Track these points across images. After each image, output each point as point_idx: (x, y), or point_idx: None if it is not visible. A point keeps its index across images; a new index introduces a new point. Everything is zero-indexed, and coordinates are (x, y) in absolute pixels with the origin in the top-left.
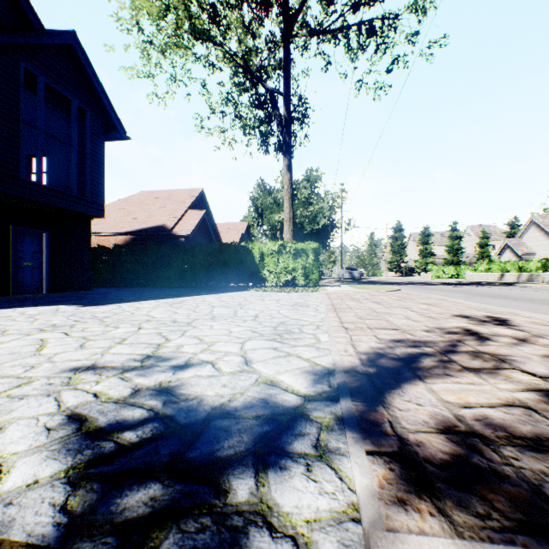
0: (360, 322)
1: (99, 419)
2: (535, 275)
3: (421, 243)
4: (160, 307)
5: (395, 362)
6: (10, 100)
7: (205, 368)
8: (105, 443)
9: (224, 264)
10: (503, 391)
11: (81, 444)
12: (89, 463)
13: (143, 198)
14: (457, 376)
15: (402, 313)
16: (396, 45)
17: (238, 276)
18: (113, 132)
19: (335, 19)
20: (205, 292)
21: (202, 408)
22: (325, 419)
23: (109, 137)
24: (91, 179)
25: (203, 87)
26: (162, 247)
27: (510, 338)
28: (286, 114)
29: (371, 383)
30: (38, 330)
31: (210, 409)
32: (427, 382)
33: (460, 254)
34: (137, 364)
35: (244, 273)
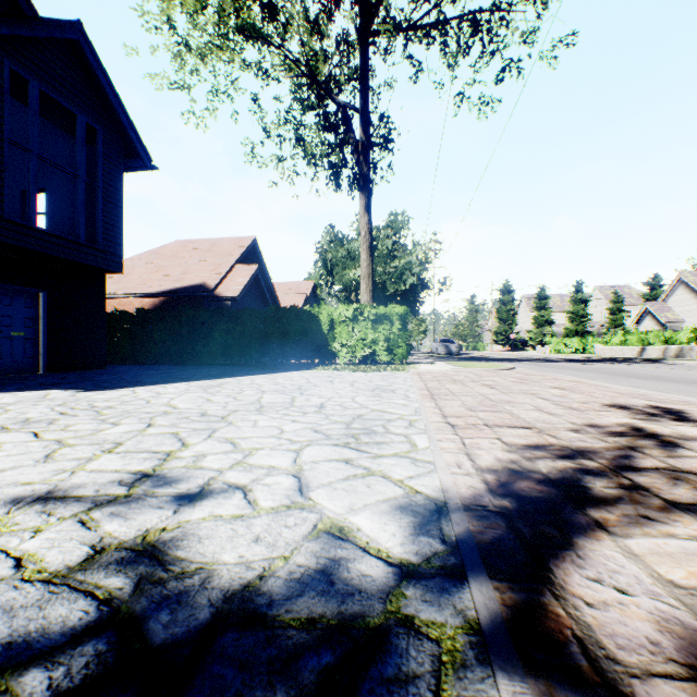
0: (472, 415)
1: None
2: (687, 349)
3: (536, 308)
4: (190, 392)
5: (544, 488)
6: None
7: (230, 500)
8: None
9: (282, 334)
10: None
11: None
12: None
13: (178, 249)
14: (664, 520)
15: (529, 402)
16: (508, 46)
17: (301, 350)
18: (134, 159)
19: (429, 10)
20: (256, 372)
21: (206, 599)
22: (445, 629)
23: (129, 166)
24: (104, 221)
25: (255, 102)
26: (200, 312)
27: None
28: (364, 137)
29: (516, 535)
30: None
31: (221, 601)
32: (615, 533)
33: (586, 322)
34: (120, 493)
35: (307, 346)
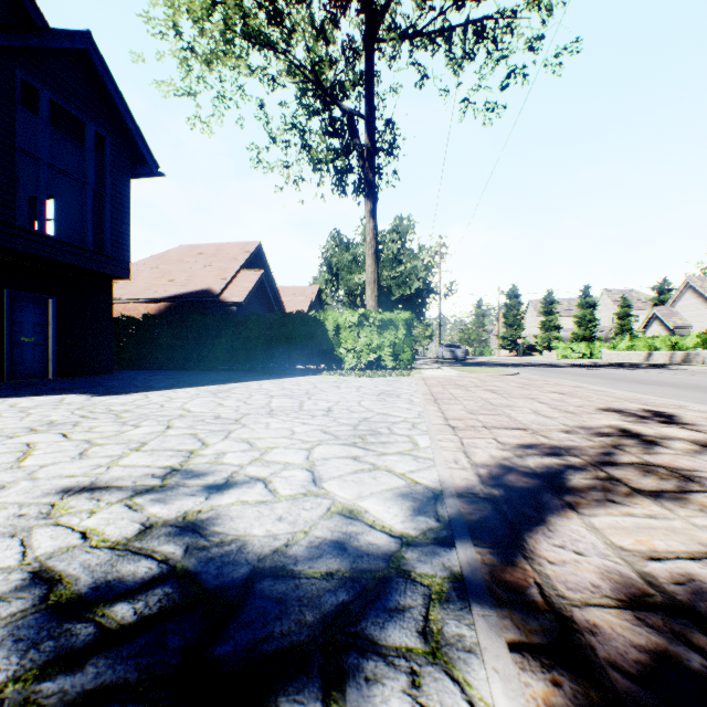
0: (472, 418)
1: (79, 580)
2: (693, 355)
3: (543, 312)
4: (201, 397)
5: (529, 480)
6: (3, 122)
7: (254, 489)
8: (79, 628)
9: (287, 340)
10: (704, 530)
11: (41, 629)
12: (44, 669)
13: (183, 254)
14: (627, 503)
15: (528, 406)
16: (513, 52)
17: (306, 356)
18: (142, 166)
19: (434, 18)
20: (262, 377)
21: (244, 559)
22: (435, 578)
23: (136, 173)
24: (112, 228)
25: (260, 109)
26: (206, 317)
27: (688, 443)
28: (369, 143)
29: (500, 515)
30: (26, 430)
31: (256, 561)
32: (584, 513)
33: (593, 327)
34: (156, 483)
35: (313, 351)
